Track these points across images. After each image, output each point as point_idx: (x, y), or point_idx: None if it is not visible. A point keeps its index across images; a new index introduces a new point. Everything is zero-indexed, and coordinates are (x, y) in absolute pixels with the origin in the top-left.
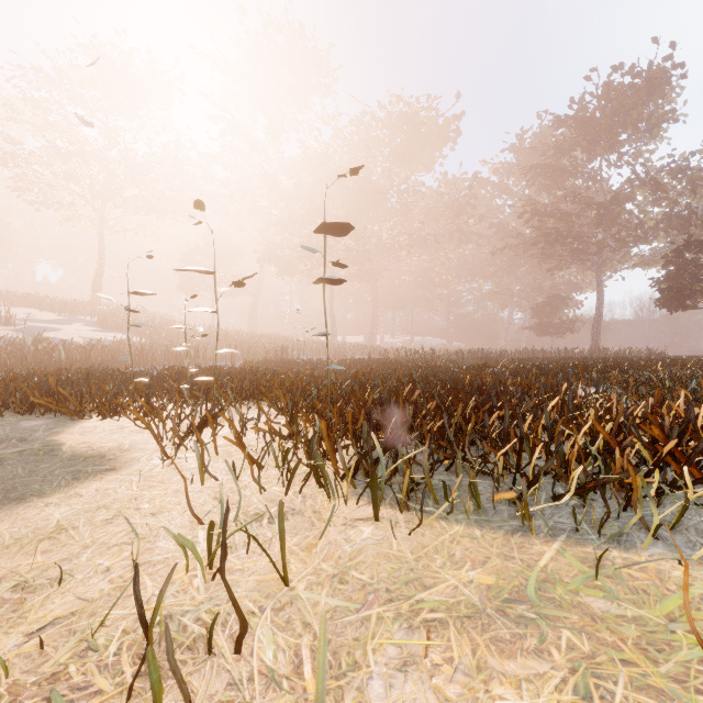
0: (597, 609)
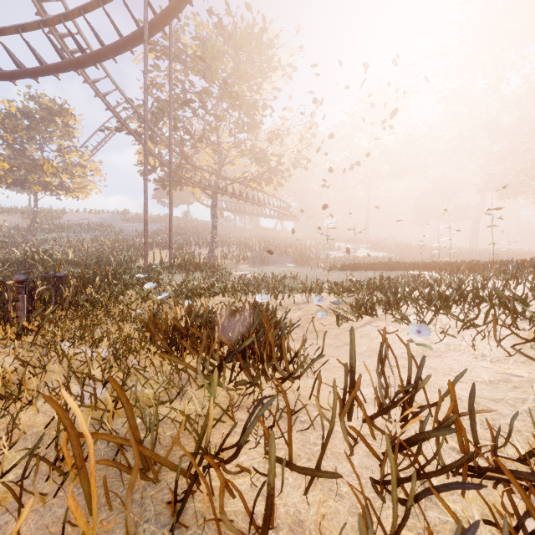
0: None
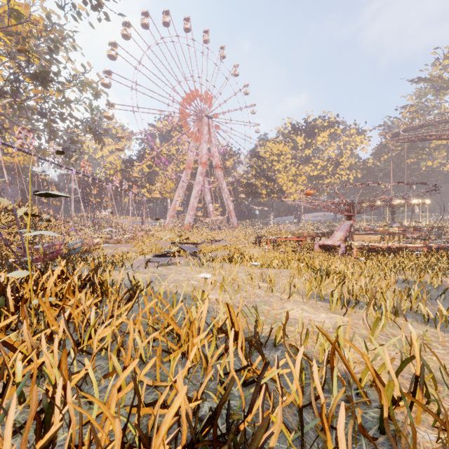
0: (264, 317)
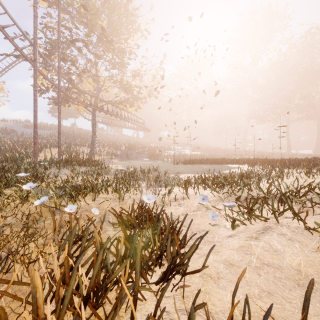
0: None
